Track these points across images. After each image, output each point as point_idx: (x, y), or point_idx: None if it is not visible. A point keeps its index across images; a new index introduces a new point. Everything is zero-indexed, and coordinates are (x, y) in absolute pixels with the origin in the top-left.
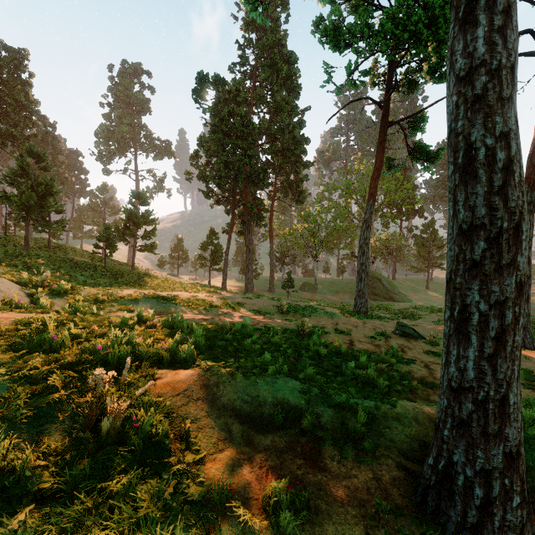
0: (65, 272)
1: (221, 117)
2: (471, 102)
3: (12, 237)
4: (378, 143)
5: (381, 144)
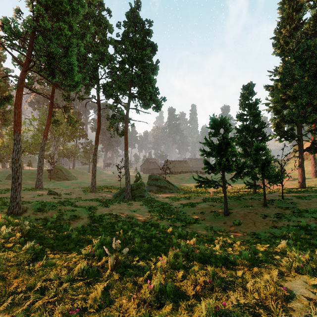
0: None
1: None
2: (13, 162)
3: None
4: (48, 113)
5: (50, 114)
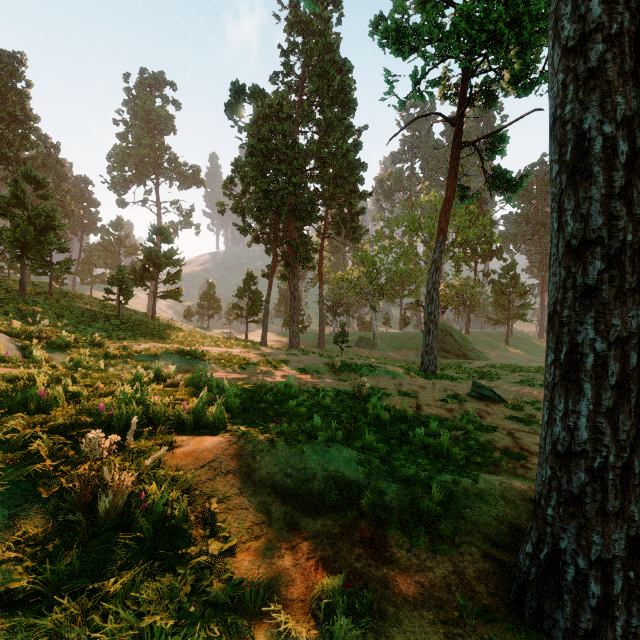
0: (69, 322)
1: (261, 137)
2: (584, 78)
3: (5, 281)
4: (449, 168)
5: (453, 169)
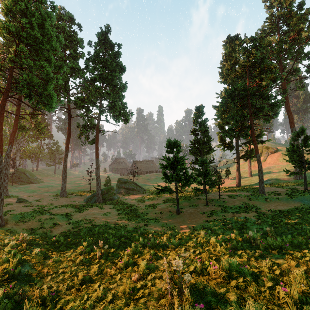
0: None
1: None
2: None
3: None
4: (14, 120)
5: (16, 121)
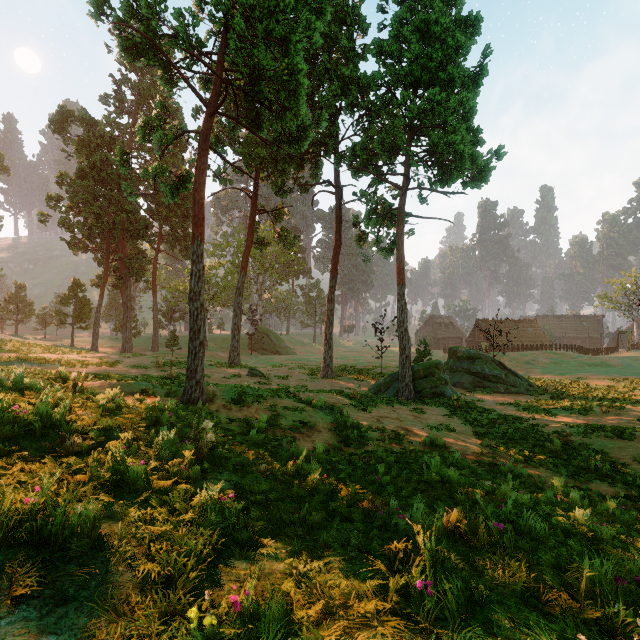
0: None
1: (92, 162)
2: (190, 299)
3: None
4: (249, 226)
5: (251, 227)
